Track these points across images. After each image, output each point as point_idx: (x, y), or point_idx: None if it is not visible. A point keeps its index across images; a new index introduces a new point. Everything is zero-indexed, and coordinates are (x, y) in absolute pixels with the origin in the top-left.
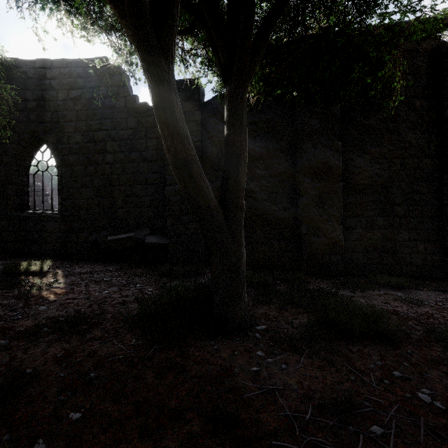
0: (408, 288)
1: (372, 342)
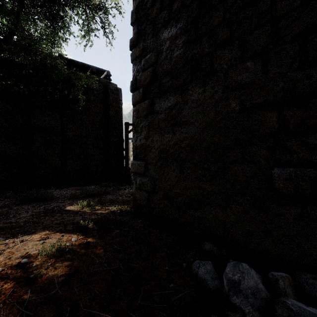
0: (86, 185)
1: (39, 201)
